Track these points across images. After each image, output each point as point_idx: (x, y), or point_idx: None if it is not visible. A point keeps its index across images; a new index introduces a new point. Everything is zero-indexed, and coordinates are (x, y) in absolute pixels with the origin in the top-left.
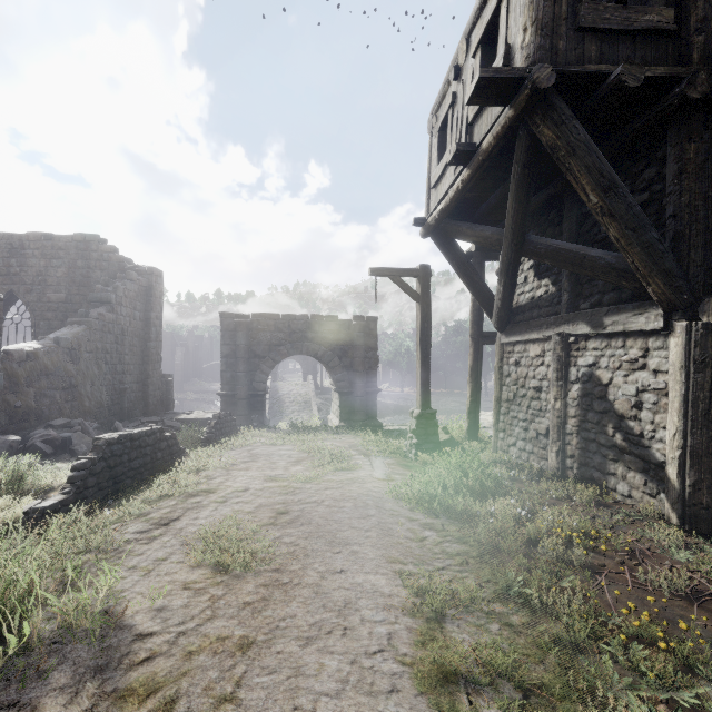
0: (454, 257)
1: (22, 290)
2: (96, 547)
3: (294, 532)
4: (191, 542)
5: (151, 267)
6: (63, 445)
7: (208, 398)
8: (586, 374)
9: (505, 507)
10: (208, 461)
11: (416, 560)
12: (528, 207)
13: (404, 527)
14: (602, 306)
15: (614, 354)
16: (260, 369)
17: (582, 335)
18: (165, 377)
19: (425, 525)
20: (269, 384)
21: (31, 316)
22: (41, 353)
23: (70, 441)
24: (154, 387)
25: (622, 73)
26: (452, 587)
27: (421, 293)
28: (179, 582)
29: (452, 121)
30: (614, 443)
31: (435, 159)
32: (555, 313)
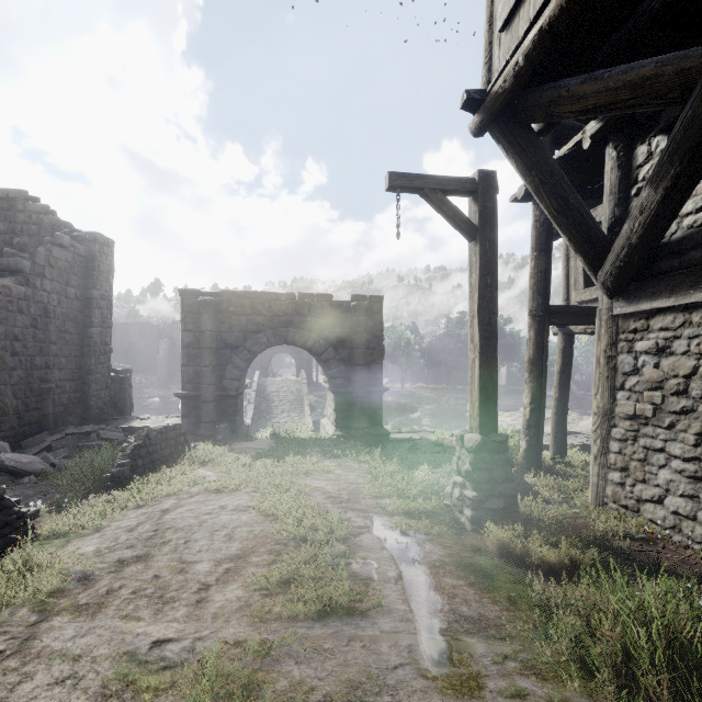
0: (534, 162)
1: None
2: None
3: None
4: None
5: (93, 232)
6: None
7: None
8: None
9: None
10: (43, 559)
11: None
12: None
13: None
14: None
15: None
16: (232, 363)
17: None
18: (119, 373)
19: None
20: (256, 380)
21: None
22: None
23: None
24: (98, 386)
25: None
26: None
27: (479, 221)
28: None
29: None
30: None
31: None
32: None
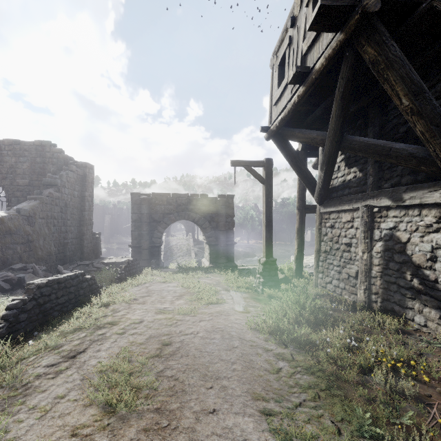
0: (288, 153)
1: (0, 178)
2: (7, 384)
3: (174, 365)
4: (89, 376)
5: (86, 162)
6: (19, 283)
7: (125, 247)
8: (388, 234)
9: (336, 337)
10: (117, 296)
11: (276, 395)
12: (348, 113)
13: (262, 359)
14: (400, 185)
15: (411, 220)
16: (157, 230)
17: (384, 206)
18: (95, 235)
19: (278, 356)
20: (164, 238)
21: (6, 194)
22: (6, 219)
23: (24, 279)
24: (87, 241)
25: (433, 0)
26: (313, 432)
27: (266, 178)
28: (69, 427)
29: (289, 57)
30: (412, 286)
31: (276, 85)
32: (362, 191)
